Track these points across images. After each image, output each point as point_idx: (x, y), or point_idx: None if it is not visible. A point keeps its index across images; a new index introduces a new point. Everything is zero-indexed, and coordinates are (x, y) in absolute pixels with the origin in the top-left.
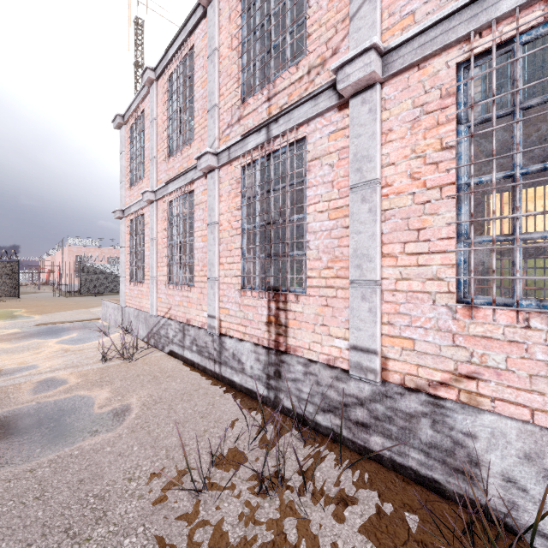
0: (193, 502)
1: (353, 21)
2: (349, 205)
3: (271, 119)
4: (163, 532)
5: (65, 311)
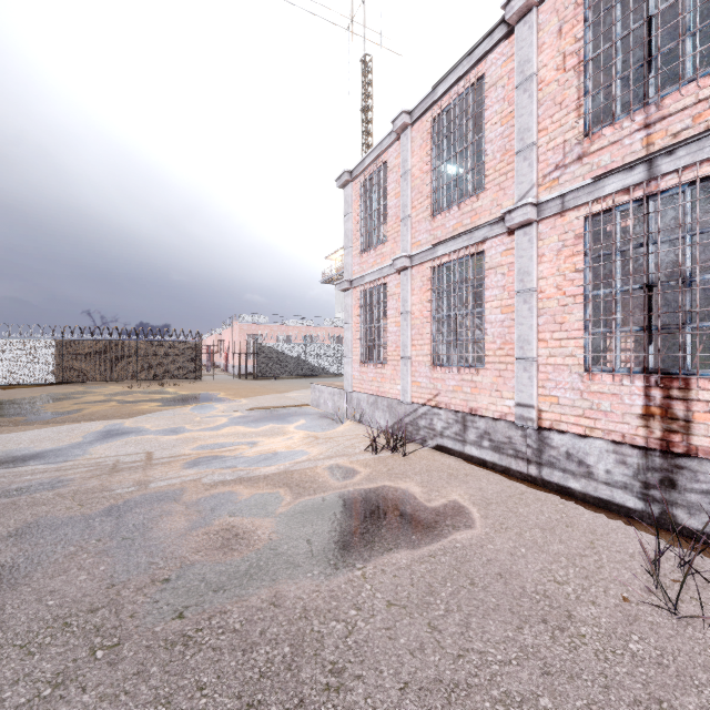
0: (670, 620)
1: None
2: None
3: (660, 152)
4: (668, 645)
5: (262, 395)
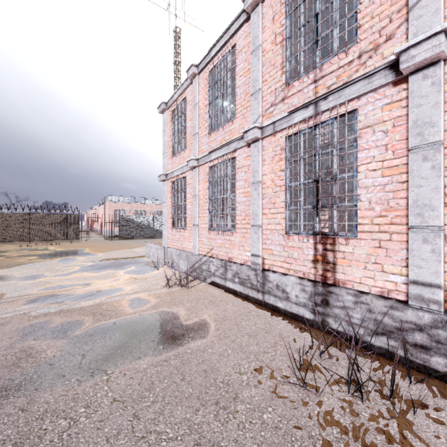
0: (298, 394)
1: (412, 11)
2: (408, 164)
3: (320, 97)
4: (288, 413)
5: (116, 250)
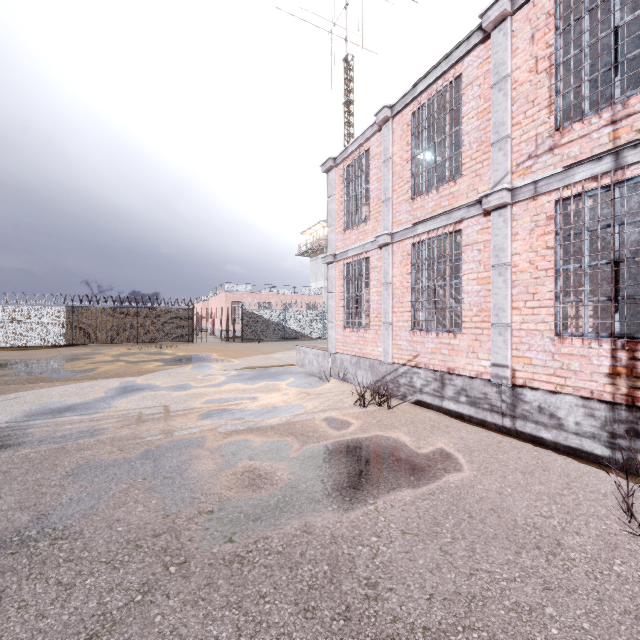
0: None
1: None
2: None
3: (626, 145)
4: None
5: (251, 356)
